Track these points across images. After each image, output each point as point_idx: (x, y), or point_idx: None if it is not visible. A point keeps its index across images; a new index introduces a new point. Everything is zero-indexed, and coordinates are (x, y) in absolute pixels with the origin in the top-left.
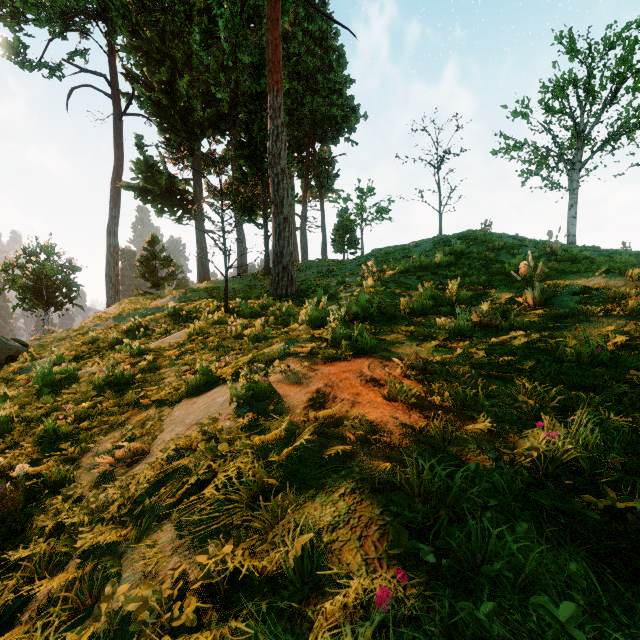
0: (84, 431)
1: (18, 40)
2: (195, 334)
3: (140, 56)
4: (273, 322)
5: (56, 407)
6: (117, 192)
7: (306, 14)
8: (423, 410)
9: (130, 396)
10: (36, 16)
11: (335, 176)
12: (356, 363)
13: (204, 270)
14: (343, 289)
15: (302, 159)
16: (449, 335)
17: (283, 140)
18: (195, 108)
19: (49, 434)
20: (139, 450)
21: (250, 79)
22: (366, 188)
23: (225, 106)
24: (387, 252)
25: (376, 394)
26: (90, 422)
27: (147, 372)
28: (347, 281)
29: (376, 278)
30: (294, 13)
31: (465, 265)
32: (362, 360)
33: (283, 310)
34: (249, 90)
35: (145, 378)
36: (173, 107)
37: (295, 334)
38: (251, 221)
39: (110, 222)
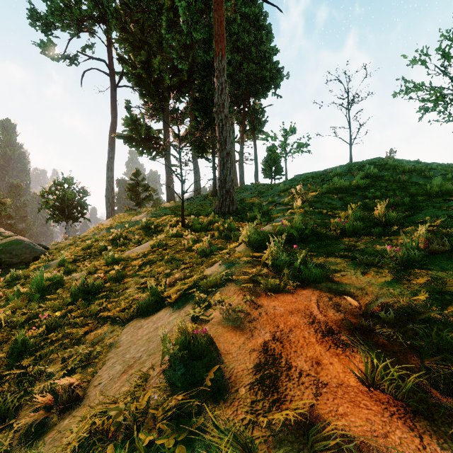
0: (48, 345)
1: (50, 41)
2: (156, 246)
3: (128, 46)
4: (218, 236)
5: (37, 314)
6: (113, 140)
7: (243, 0)
8: (436, 423)
9: (93, 308)
10: (60, 23)
11: (265, 121)
12: (302, 298)
13: (171, 193)
14: (273, 207)
15: (240, 110)
16: (396, 263)
17: (226, 93)
18: (164, 78)
19: (18, 347)
20: (74, 393)
21: (202, 51)
22: (289, 128)
23: (185, 75)
24: (307, 177)
25: (344, 365)
26: (57, 333)
27: (114, 281)
28: (276, 201)
29: (304, 199)
30: (234, 4)
31: (382, 187)
32: (307, 293)
33: (226, 226)
34: (201, 61)
35: (112, 287)
36: (149, 79)
37: (236, 255)
38: (203, 157)
39: (108, 161)
